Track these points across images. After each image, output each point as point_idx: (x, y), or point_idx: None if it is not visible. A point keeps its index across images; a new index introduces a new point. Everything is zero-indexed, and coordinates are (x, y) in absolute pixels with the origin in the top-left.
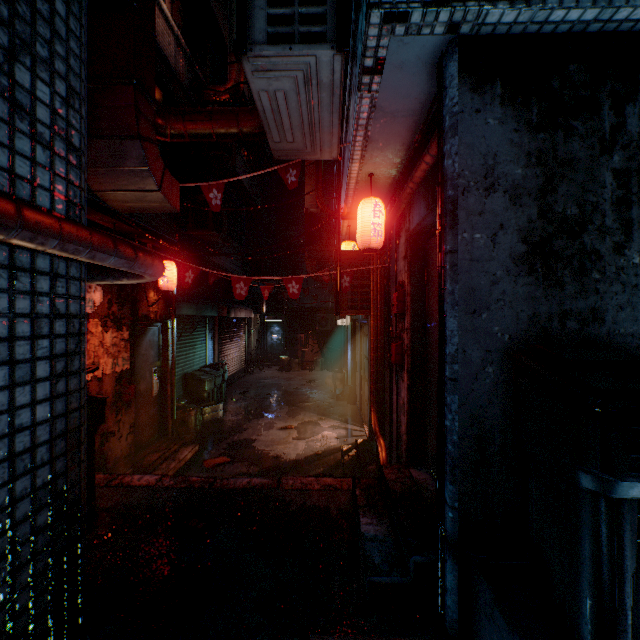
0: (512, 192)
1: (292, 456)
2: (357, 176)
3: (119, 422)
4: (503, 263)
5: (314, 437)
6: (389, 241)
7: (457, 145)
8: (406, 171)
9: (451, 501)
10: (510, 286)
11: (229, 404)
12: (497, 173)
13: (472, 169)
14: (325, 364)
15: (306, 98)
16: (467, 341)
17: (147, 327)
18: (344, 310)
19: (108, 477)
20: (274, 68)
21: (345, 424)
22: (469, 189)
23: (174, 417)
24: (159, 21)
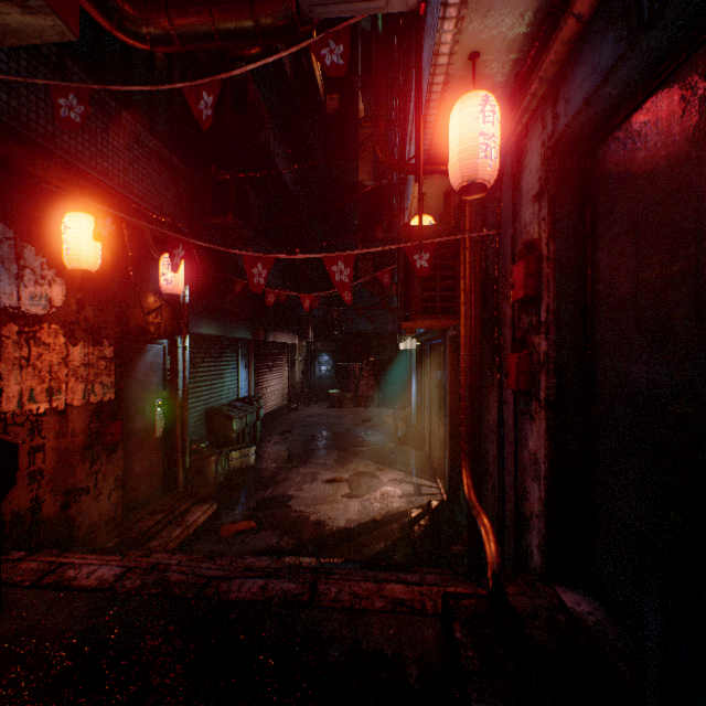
0: None
1: (340, 522)
2: (448, 62)
3: (96, 474)
4: None
5: (370, 495)
6: (500, 183)
7: None
8: (544, 32)
9: None
10: None
11: (265, 447)
12: None
13: None
14: (383, 400)
15: None
16: None
17: (147, 344)
18: (416, 314)
19: (43, 568)
20: None
21: (411, 477)
22: None
23: (186, 465)
24: None
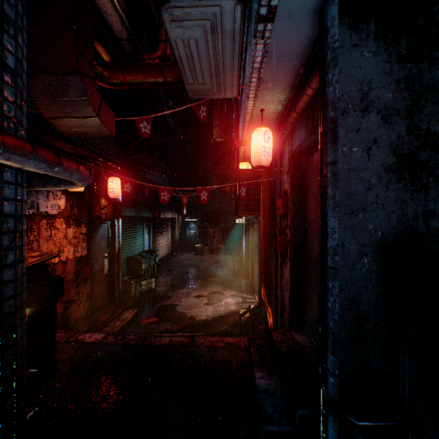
0: (384, 113)
1: (203, 317)
2: (251, 111)
3: (78, 293)
4: (376, 172)
5: (219, 303)
6: (275, 160)
7: (337, 74)
8: (289, 106)
9: (332, 369)
10: (382, 191)
11: (159, 278)
12: (371, 97)
13: (350, 94)
14: (227, 250)
15: (213, 45)
16: (346, 237)
17: (100, 224)
18: (241, 212)
19: (67, 335)
20: (187, 18)
21: (241, 293)
22: (348, 111)
23: (119, 288)
24: (108, 5)
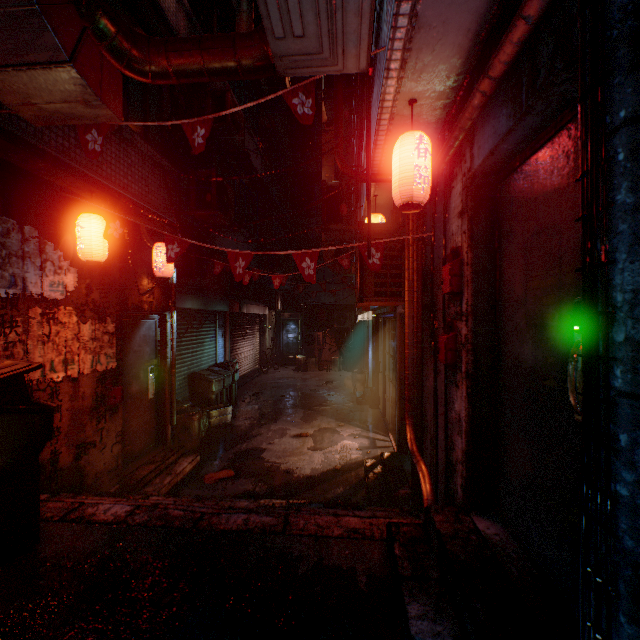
0: None
1: (306, 471)
2: (392, 106)
3: (101, 430)
4: None
5: (332, 447)
6: (434, 198)
7: None
8: (464, 88)
9: None
10: None
11: (240, 406)
12: None
13: None
14: (343, 364)
15: None
16: None
17: (141, 320)
18: (370, 297)
19: (68, 507)
20: None
21: (367, 432)
22: None
23: (173, 422)
24: None
